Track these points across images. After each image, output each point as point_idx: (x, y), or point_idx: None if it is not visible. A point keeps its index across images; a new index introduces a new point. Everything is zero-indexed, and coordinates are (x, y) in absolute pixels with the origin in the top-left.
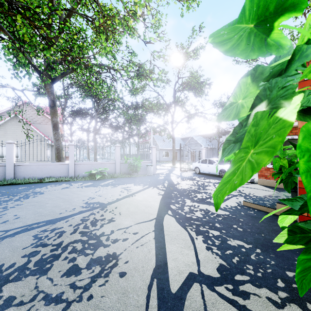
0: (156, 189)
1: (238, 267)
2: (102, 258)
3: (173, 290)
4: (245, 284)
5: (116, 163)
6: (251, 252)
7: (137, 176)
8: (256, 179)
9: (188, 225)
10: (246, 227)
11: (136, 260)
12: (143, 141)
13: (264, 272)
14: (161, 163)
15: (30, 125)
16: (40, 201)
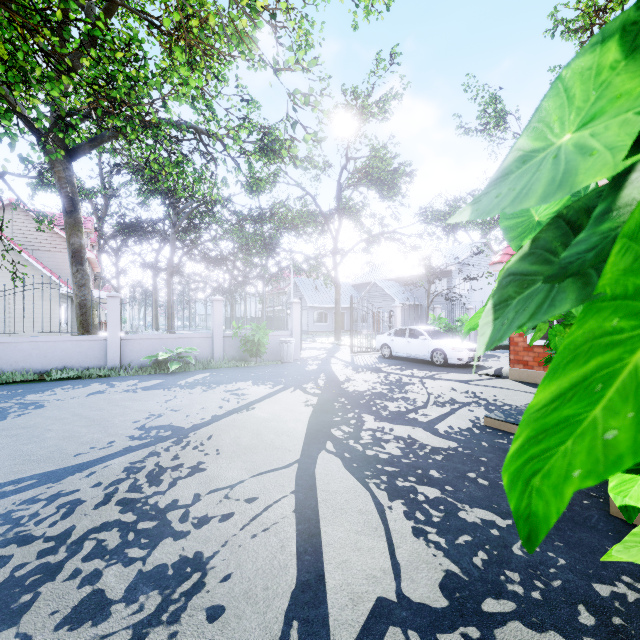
0: (300, 392)
1: (487, 577)
2: (167, 569)
3: None
4: (506, 622)
5: (214, 337)
6: (513, 537)
7: (260, 365)
8: (506, 369)
9: (370, 476)
10: (495, 476)
11: (250, 572)
12: (274, 291)
13: (545, 588)
14: (311, 335)
15: (22, 252)
16: (31, 426)
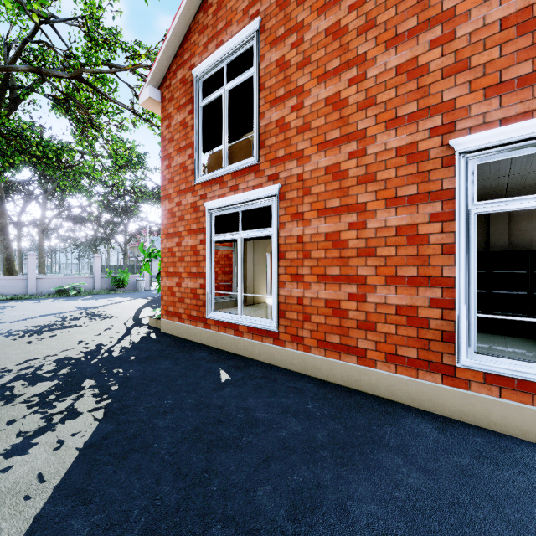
0: (144, 299)
1: None
2: (106, 317)
3: (140, 318)
4: None
5: (95, 277)
6: None
7: (124, 293)
8: None
9: None
10: None
11: (124, 316)
12: (135, 244)
13: None
14: None
15: None
16: (25, 309)
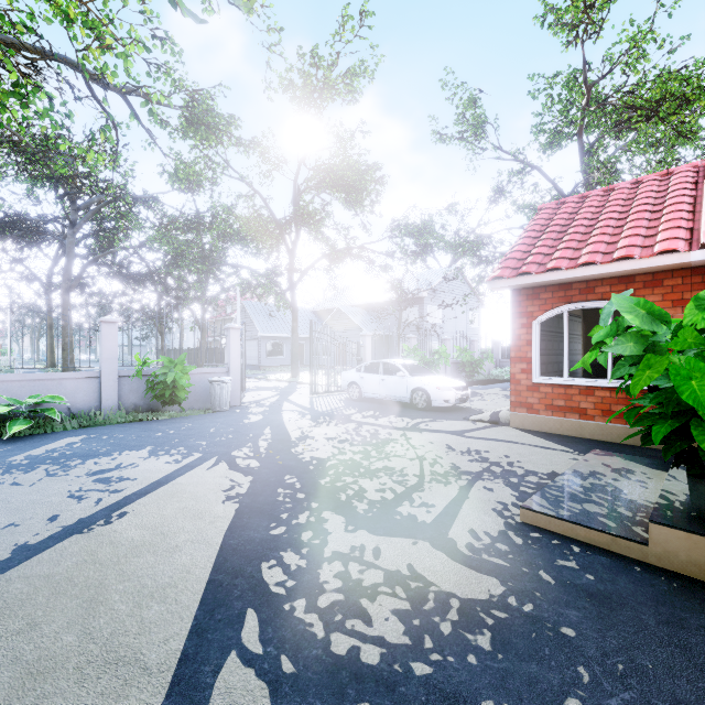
0: (224, 468)
1: None
2: None
3: None
4: None
5: (103, 377)
6: None
7: (178, 416)
8: (505, 413)
9: None
10: (622, 702)
11: None
12: (219, 317)
13: None
14: (262, 371)
15: None
16: None
